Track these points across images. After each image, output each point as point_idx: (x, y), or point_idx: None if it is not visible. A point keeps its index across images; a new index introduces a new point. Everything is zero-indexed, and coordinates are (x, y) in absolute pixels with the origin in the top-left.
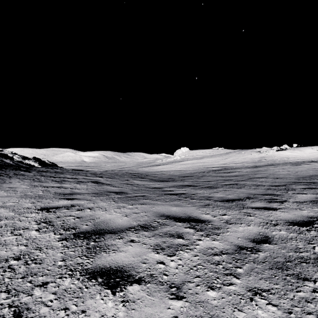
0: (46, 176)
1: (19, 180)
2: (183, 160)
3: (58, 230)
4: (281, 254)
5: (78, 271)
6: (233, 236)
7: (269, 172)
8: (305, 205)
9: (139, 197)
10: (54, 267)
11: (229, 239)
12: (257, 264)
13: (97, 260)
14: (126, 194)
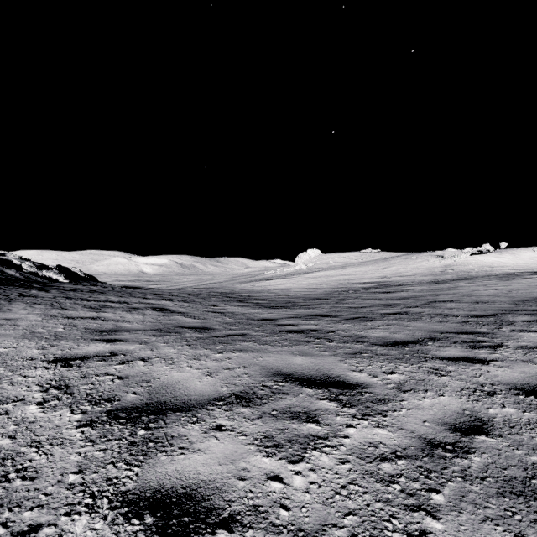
0: (75, 299)
1: (25, 306)
2: (311, 270)
3: (79, 404)
4: (516, 459)
5: (106, 497)
6: (414, 417)
7: (460, 291)
8: None
9: (235, 336)
10: (60, 488)
11: (407, 424)
12: (471, 482)
13: (148, 470)
14: (213, 331)
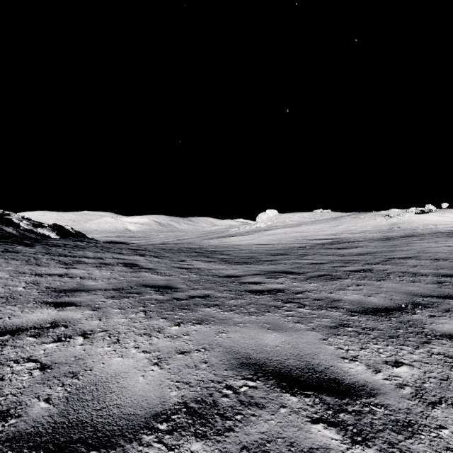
0: (54, 254)
1: (2, 262)
2: (270, 228)
3: None
4: None
5: None
6: None
7: (414, 247)
8: None
9: (197, 299)
10: None
11: None
12: None
13: None
14: (175, 292)
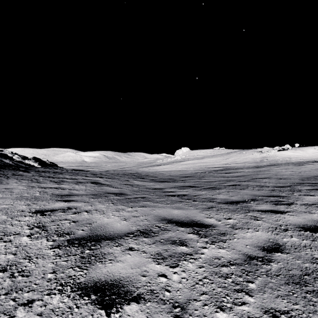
0: (45, 177)
1: (16, 181)
2: (184, 160)
3: (51, 236)
4: (297, 265)
5: (69, 285)
6: (241, 243)
7: (271, 172)
8: (315, 208)
9: (139, 198)
10: (43, 281)
11: (237, 246)
12: (271, 277)
13: (91, 271)
14: (126, 195)
